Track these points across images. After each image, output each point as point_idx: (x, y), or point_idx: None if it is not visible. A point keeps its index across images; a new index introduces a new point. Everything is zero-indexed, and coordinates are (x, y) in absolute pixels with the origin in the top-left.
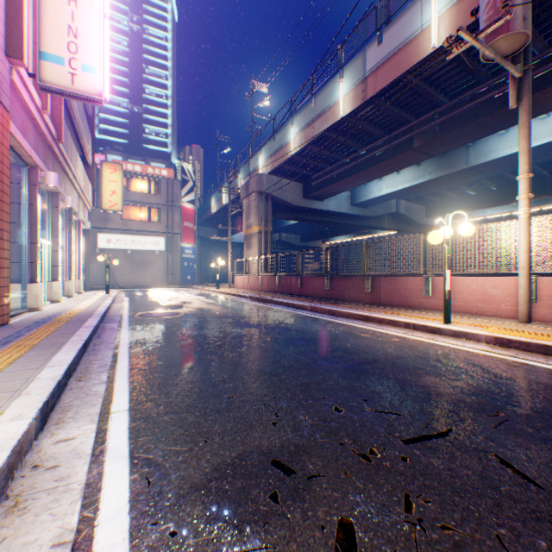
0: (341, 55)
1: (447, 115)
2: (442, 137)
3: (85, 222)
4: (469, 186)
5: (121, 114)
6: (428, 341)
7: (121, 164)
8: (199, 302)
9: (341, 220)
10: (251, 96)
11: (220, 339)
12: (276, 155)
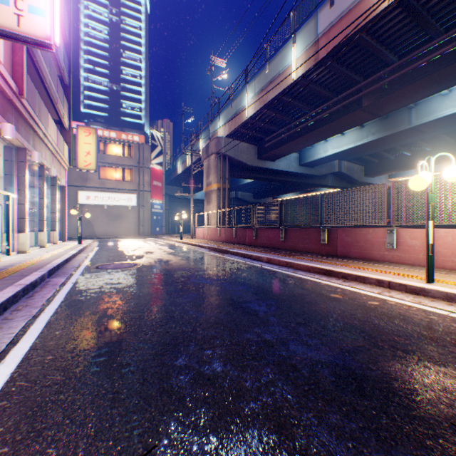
0: (294, 21)
1: (396, 74)
2: (390, 96)
3: (60, 179)
4: (406, 148)
5: (102, 91)
6: (417, 307)
7: (94, 128)
8: (161, 252)
9: (290, 178)
10: (211, 70)
11: (167, 301)
12: (233, 120)
